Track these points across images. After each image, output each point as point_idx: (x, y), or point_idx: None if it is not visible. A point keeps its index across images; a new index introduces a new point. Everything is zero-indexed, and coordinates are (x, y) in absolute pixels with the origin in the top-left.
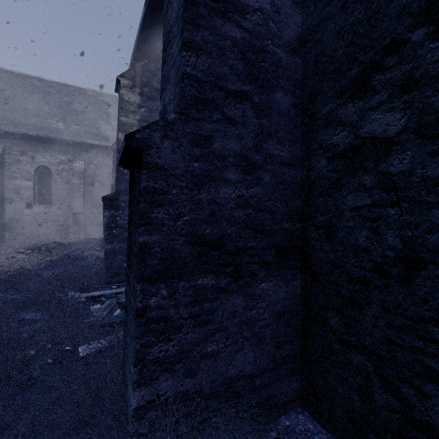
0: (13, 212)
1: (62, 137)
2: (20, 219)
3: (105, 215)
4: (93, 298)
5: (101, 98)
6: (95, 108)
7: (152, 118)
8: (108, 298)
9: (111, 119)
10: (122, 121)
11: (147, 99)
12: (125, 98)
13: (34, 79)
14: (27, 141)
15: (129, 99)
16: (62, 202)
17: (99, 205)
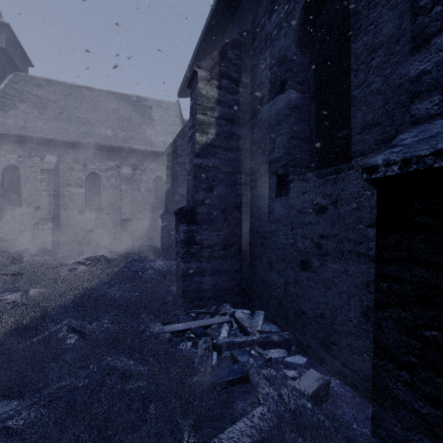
0: (67, 219)
1: (111, 143)
2: (74, 225)
3: (182, 230)
4: (178, 332)
5: (144, 103)
6: (139, 113)
7: (231, 114)
8: (198, 335)
9: (155, 123)
10: (199, 119)
11: (225, 92)
12: (202, 92)
13: (84, 89)
14: (79, 149)
15: (207, 93)
16: (111, 207)
17: (144, 210)
